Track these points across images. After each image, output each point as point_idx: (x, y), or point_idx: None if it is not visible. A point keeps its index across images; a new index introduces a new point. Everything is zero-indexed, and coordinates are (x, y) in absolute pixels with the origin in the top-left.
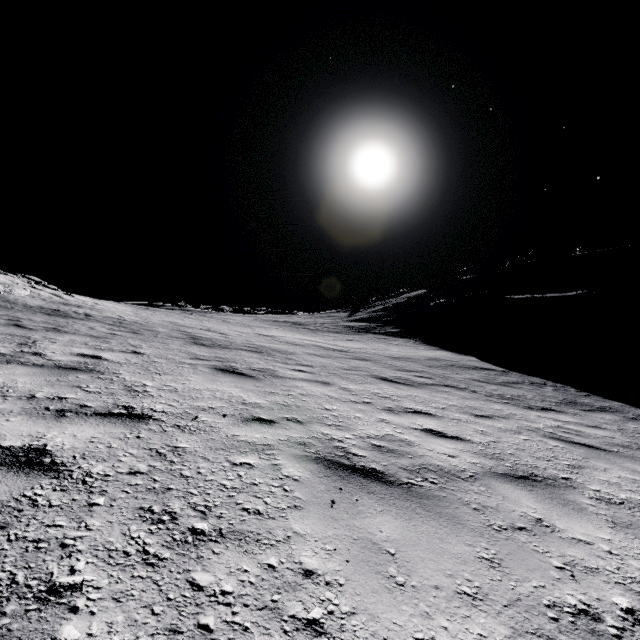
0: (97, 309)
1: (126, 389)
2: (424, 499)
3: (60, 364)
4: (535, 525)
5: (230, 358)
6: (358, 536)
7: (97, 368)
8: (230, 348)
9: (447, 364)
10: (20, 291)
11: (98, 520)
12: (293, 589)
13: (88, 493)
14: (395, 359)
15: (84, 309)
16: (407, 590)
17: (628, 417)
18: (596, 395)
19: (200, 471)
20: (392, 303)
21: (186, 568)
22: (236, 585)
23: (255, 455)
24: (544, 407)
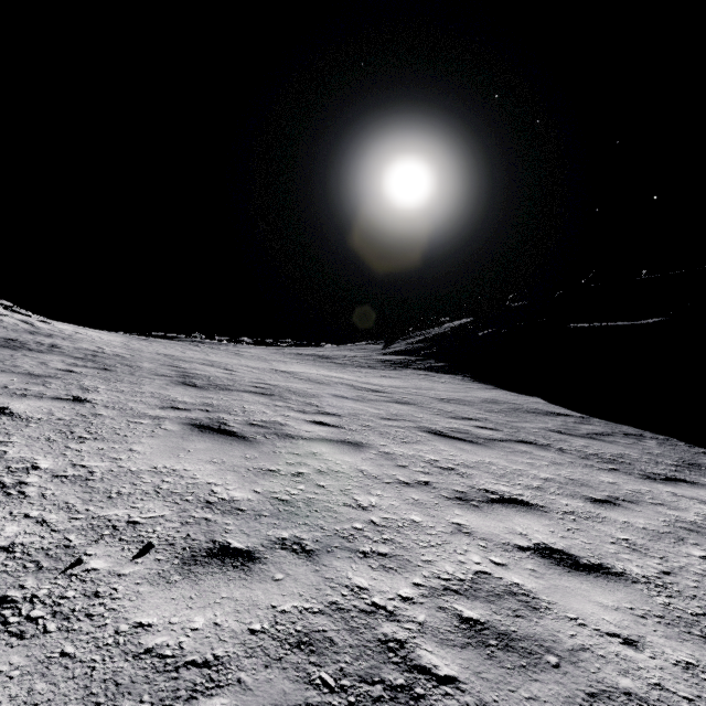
0: (73, 339)
1: None
2: None
3: None
4: None
5: (223, 405)
6: None
7: None
8: (230, 389)
9: (509, 408)
10: None
11: None
12: None
13: None
14: (444, 401)
15: (54, 339)
16: None
17: None
18: None
19: None
20: (433, 333)
21: None
22: None
23: None
24: (667, 475)
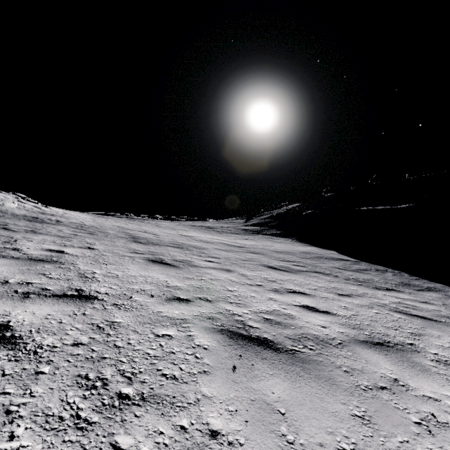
0: (65, 217)
1: (79, 276)
2: (305, 363)
3: (32, 257)
4: (393, 384)
5: (159, 252)
6: (255, 397)
7: (59, 260)
8: (160, 245)
9: (316, 256)
10: (10, 204)
11: (41, 387)
12: (201, 449)
13: (37, 363)
14: (278, 253)
15: (56, 217)
16: (296, 448)
17: (448, 295)
18: (424, 279)
19: (130, 342)
20: (276, 213)
21: (111, 431)
22: (152, 447)
23: (174, 328)
24: (387, 288)
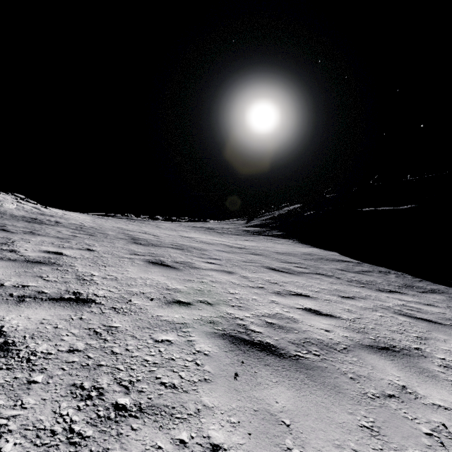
0: (65, 218)
1: (77, 278)
2: (310, 370)
3: (29, 259)
4: (401, 392)
5: (159, 254)
6: (258, 407)
7: (57, 262)
8: (160, 246)
9: (317, 257)
10: (9, 205)
11: (33, 398)
12: None
13: (29, 371)
14: (280, 254)
15: (55, 218)
16: None
17: None
18: (427, 280)
19: (128, 348)
20: (277, 214)
21: (105, 446)
22: None
23: (174, 333)
24: (390, 290)
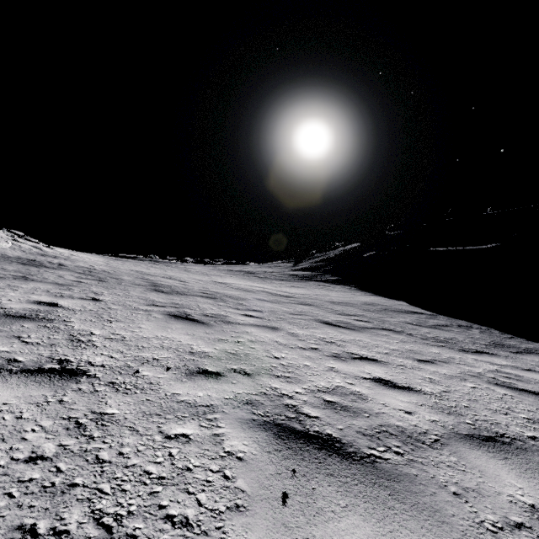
0: (71, 259)
1: (70, 339)
2: (393, 481)
3: (10, 312)
4: (532, 518)
5: (185, 304)
6: None
7: (48, 316)
8: (187, 294)
9: (381, 308)
10: (2, 243)
11: None
12: None
13: None
14: (335, 304)
15: (59, 259)
16: None
17: None
18: (519, 337)
19: (122, 451)
20: (330, 255)
21: None
22: None
23: (194, 422)
24: (477, 350)
